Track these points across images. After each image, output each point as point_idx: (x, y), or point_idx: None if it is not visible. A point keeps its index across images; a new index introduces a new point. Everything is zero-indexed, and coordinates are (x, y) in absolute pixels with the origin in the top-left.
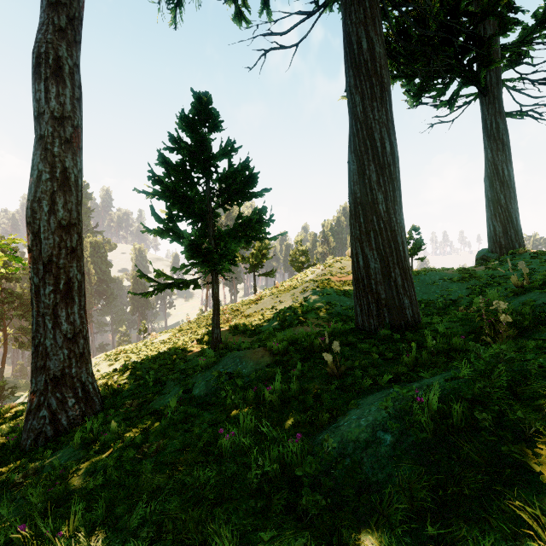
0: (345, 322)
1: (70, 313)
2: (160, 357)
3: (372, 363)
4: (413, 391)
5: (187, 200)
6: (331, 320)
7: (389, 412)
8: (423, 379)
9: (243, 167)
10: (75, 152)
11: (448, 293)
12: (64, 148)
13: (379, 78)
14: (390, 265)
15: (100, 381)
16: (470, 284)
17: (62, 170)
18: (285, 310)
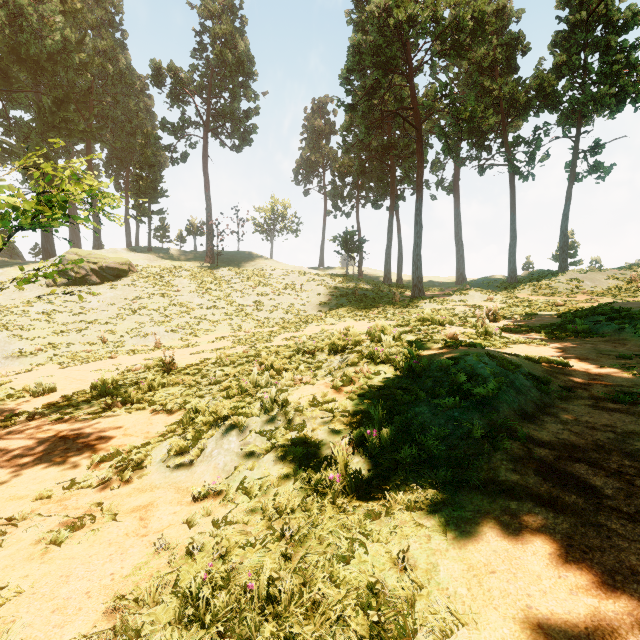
0: None
1: None
2: None
3: None
4: None
5: None
6: None
7: None
8: None
9: None
10: None
11: None
12: None
13: None
14: (52, 248)
15: None
16: None
17: None
18: None
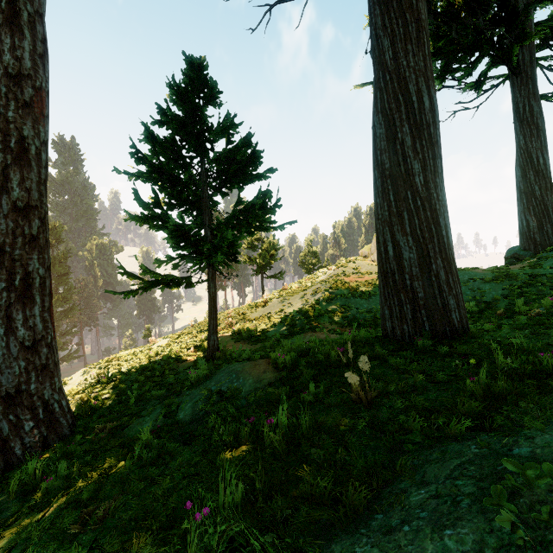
0: (363, 327)
1: (29, 316)
2: (149, 368)
3: (413, 385)
4: (550, 474)
5: (178, 183)
6: (346, 325)
7: (523, 538)
8: (522, 426)
9: (244, 144)
10: (37, 119)
11: (480, 294)
12: (21, 113)
13: (414, 14)
14: (430, 255)
15: (78, 395)
16: (506, 284)
17: (19, 139)
18: (294, 313)
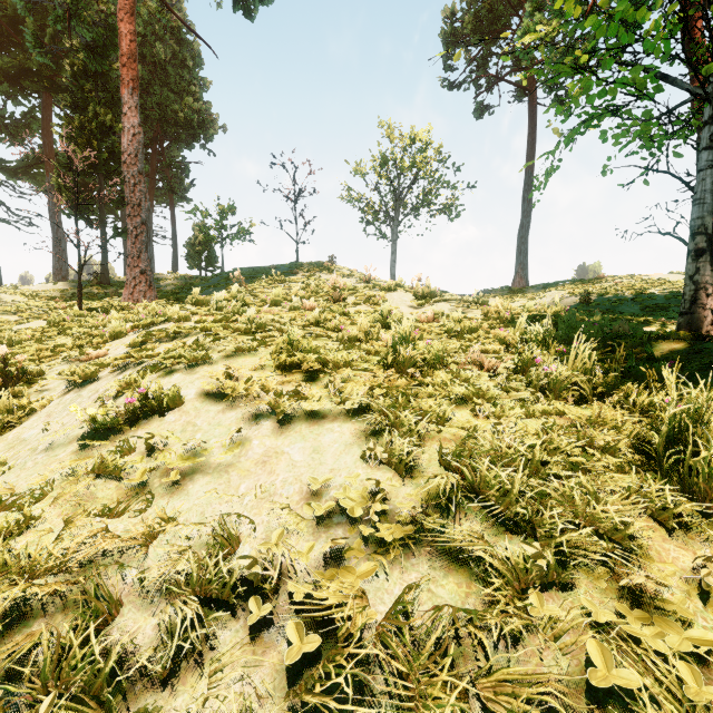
0: None
1: None
2: None
3: None
4: None
5: None
6: None
7: None
8: None
9: None
10: None
11: None
12: None
13: None
14: None
15: None
16: None
17: None
18: None
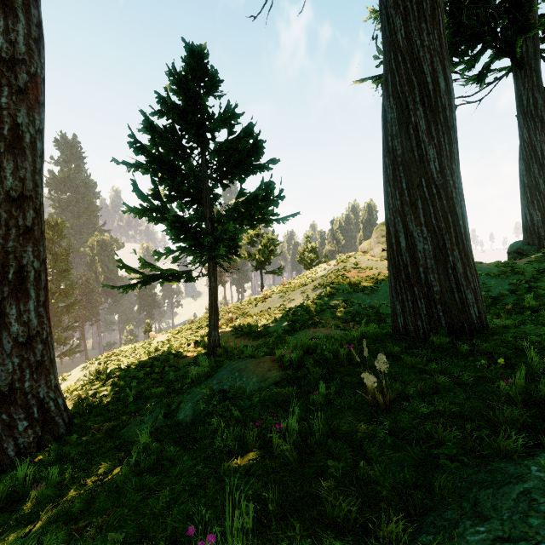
0: (366, 322)
1: (23, 311)
2: (148, 364)
3: (434, 386)
4: None
5: (178, 174)
6: (349, 320)
7: None
8: None
9: (246, 133)
10: (32, 106)
11: (486, 289)
12: (15, 100)
13: None
14: (446, 246)
15: (76, 392)
16: (513, 279)
17: (12, 126)
18: (295, 308)
